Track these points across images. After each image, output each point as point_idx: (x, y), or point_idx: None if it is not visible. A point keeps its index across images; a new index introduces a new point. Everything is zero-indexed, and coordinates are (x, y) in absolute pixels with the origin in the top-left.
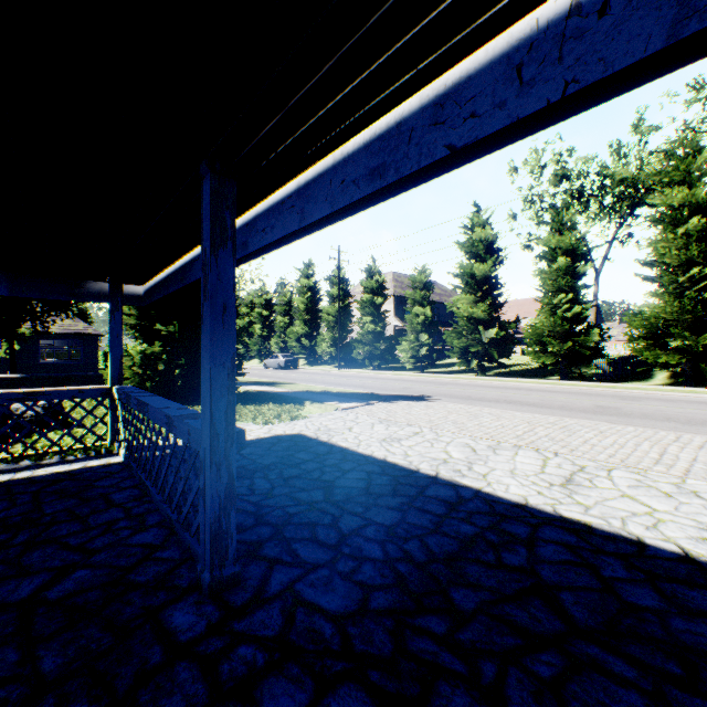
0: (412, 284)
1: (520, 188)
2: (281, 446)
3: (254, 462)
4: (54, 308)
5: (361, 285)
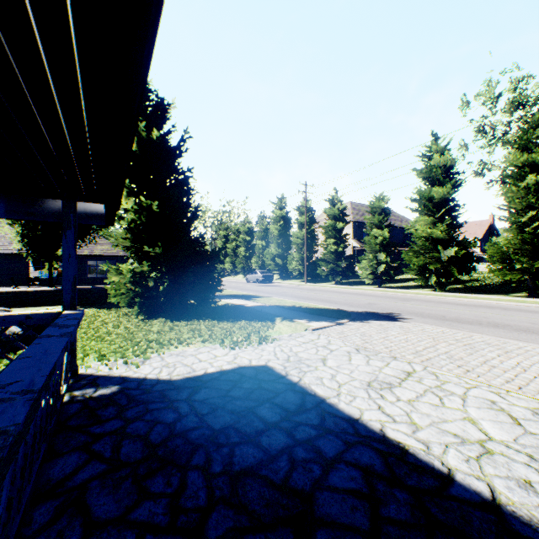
0: (371, 210)
1: (472, 120)
2: (241, 389)
3: (201, 422)
4: (80, 235)
5: (325, 213)
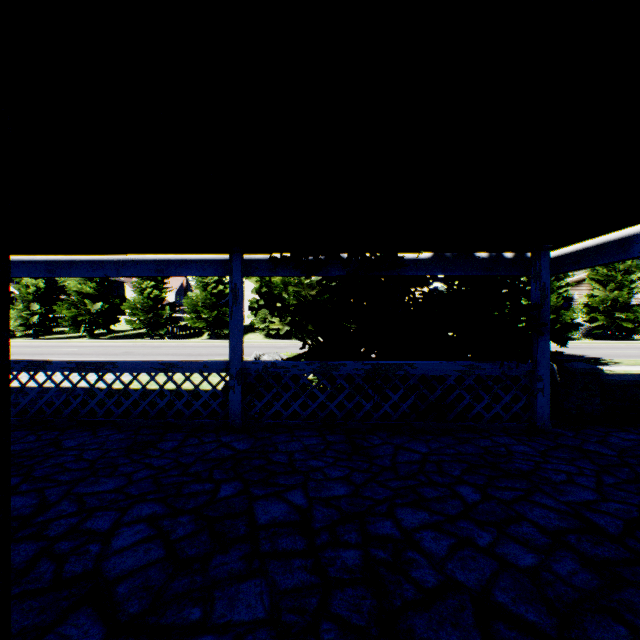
0: None
1: None
2: None
3: None
4: None
5: None
